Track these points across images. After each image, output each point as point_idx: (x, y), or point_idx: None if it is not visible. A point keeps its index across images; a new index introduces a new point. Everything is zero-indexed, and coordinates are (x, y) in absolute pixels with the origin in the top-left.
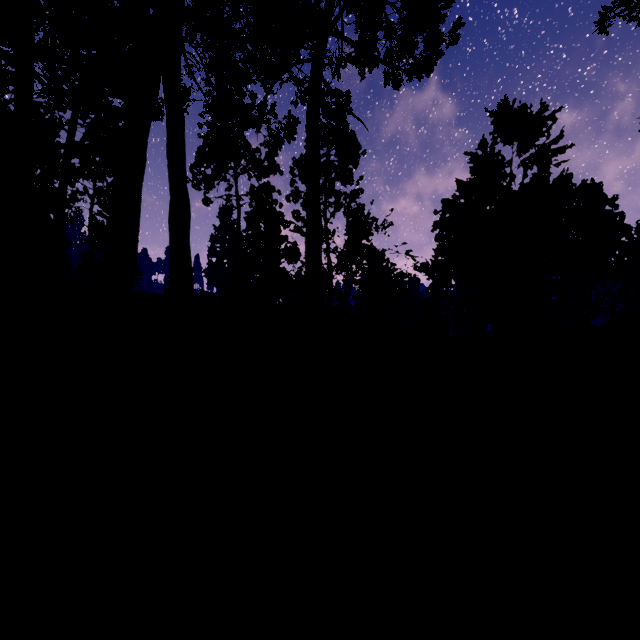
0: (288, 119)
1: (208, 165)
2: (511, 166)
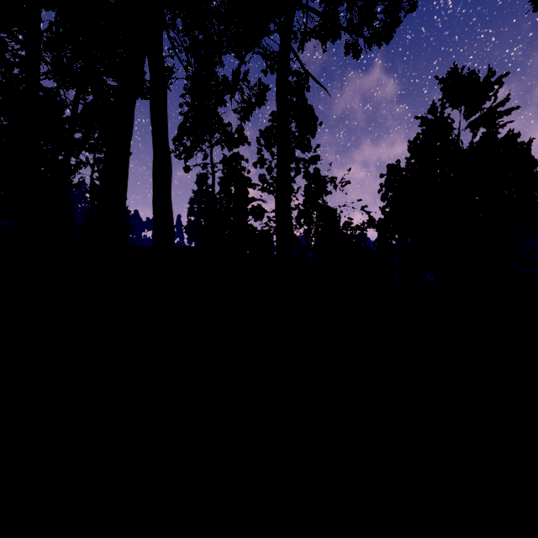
0: (259, 86)
1: (188, 138)
2: (459, 128)
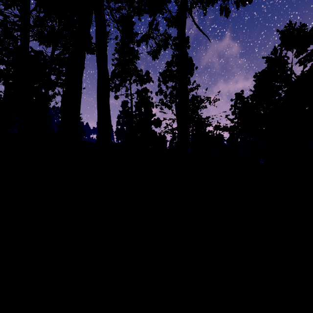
0: (164, 35)
1: (117, 79)
2: (292, 63)
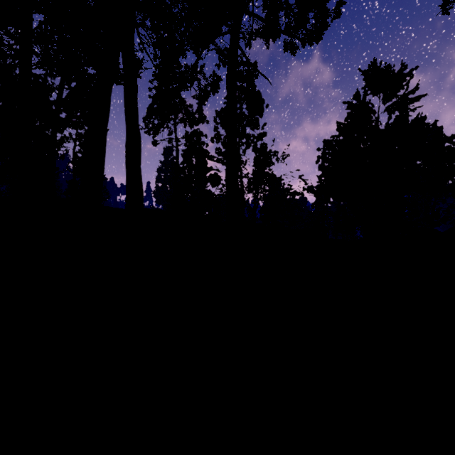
0: (213, 77)
1: (156, 117)
2: (378, 111)
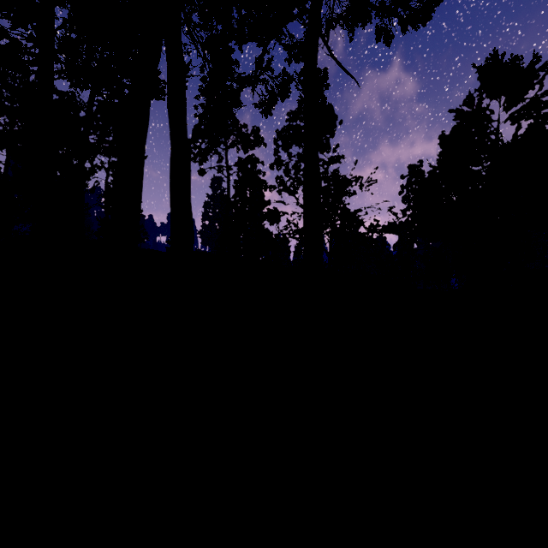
0: (282, 77)
1: (203, 140)
2: (498, 121)
